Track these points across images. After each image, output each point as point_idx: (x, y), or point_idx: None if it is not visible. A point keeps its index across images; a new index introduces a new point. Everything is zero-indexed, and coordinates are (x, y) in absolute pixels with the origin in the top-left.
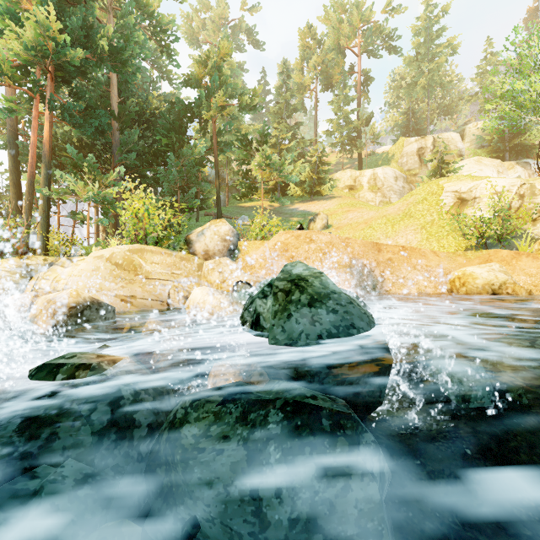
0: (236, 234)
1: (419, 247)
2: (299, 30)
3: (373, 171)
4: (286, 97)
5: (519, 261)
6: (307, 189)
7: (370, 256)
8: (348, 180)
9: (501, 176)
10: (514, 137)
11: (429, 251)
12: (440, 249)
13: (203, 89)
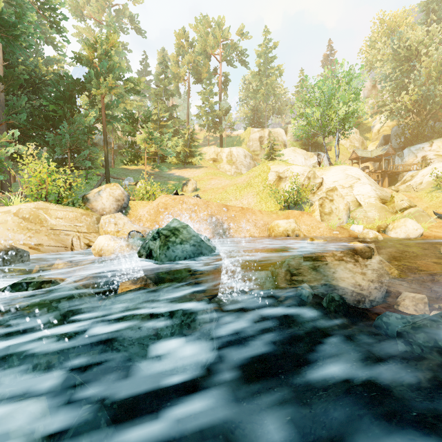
0: (127, 195)
1: (255, 207)
2: (175, 32)
3: (230, 149)
4: (165, 83)
5: (303, 217)
6: (181, 159)
7: (222, 213)
8: (212, 154)
9: (306, 161)
10: (314, 137)
11: (257, 211)
12: (267, 208)
13: (92, 66)
